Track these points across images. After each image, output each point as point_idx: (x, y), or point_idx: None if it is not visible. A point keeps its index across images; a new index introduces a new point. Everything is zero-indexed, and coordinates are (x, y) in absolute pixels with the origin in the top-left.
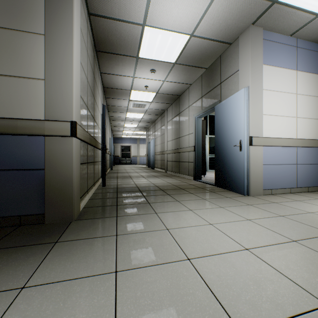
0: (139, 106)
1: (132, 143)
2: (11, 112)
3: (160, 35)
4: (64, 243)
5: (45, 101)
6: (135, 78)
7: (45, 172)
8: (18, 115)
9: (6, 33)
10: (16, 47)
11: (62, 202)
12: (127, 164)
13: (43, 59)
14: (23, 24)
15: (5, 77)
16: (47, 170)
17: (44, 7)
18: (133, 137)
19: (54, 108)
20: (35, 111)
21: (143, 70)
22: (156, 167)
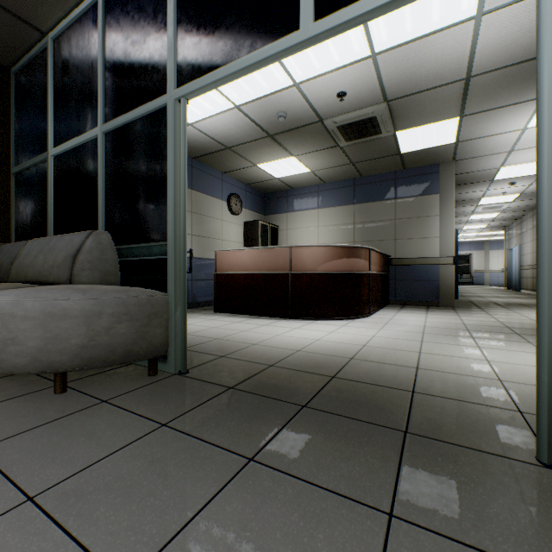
0: (492, 208)
1: (474, 250)
2: (423, 254)
3: (518, 167)
4: (458, 310)
5: (439, 247)
6: (488, 190)
7: (439, 282)
8: (426, 255)
9: (421, 219)
10: (425, 224)
11: (448, 297)
12: (464, 285)
13: (438, 227)
14: (428, 213)
15: (420, 239)
16: (440, 281)
17: (438, 202)
18: (475, 240)
19: (443, 251)
20: (434, 253)
21: (499, 184)
22: (522, 288)
